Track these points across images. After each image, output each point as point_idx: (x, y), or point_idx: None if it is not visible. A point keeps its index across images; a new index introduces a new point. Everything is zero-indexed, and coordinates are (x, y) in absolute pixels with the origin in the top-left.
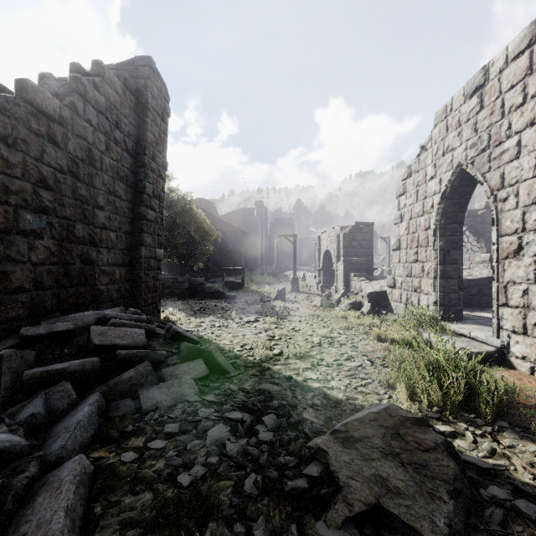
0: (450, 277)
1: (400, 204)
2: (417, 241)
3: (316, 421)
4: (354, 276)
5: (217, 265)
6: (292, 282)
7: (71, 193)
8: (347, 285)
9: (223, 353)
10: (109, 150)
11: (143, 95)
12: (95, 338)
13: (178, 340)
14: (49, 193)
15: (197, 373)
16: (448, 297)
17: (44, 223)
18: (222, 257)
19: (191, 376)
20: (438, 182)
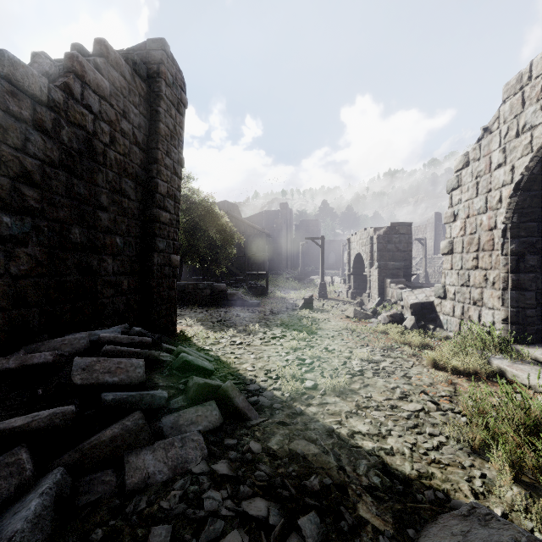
0: (525, 289)
1: (453, 200)
2: (477, 244)
3: (380, 526)
4: (391, 283)
5: (240, 269)
6: (320, 288)
7: (65, 191)
8: (382, 292)
9: (243, 385)
10: (114, 142)
11: (156, 83)
12: (77, 375)
13: (188, 370)
14: (35, 190)
15: (207, 422)
16: (523, 314)
17: (28, 226)
18: (245, 261)
19: (199, 428)
20: (509, 170)
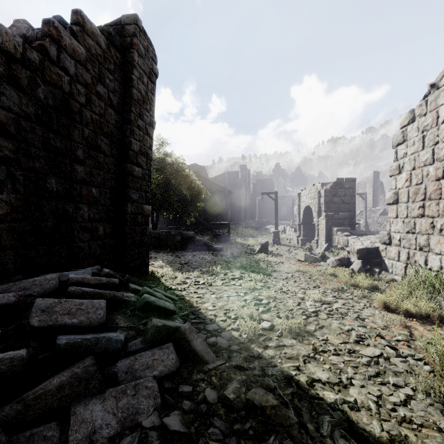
0: None
1: (398, 154)
2: (423, 193)
3: None
4: (337, 231)
5: (207, 220)
6: (274, 235)
7: (41, 144)
8: (329, 239)
9: (203, 325)
10: (90, 103)
11: (129, 53)
12: (35, 317)
13: (150, 310)
14: (10, 141)
15: (163, 367)
16: None
17: (3, 174)
18: (211, 213)
19: (154, 373)
20: None
